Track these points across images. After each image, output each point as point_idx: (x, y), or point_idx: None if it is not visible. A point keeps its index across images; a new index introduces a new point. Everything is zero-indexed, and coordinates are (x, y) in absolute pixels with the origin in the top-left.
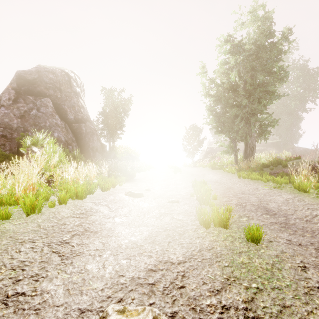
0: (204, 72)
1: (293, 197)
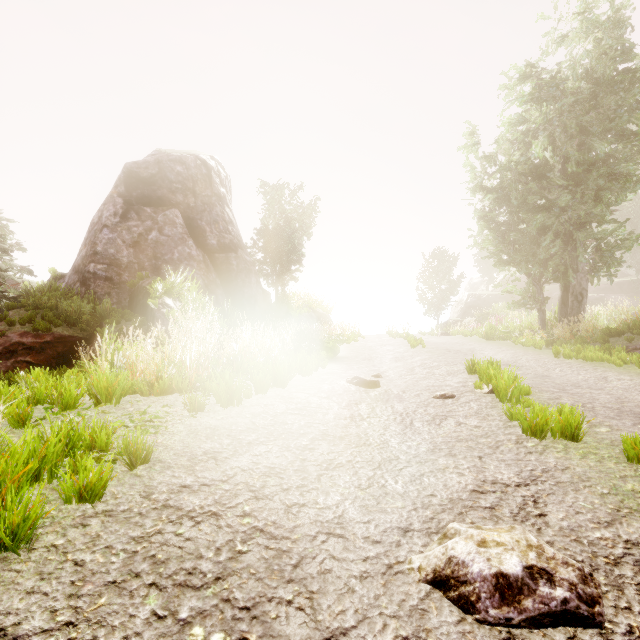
0: (473, 143)
1: None
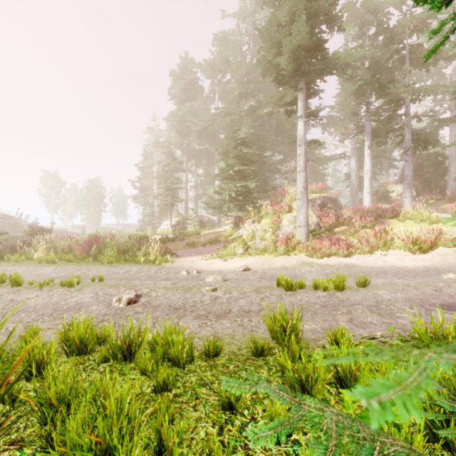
0: None
1: (55, 267)
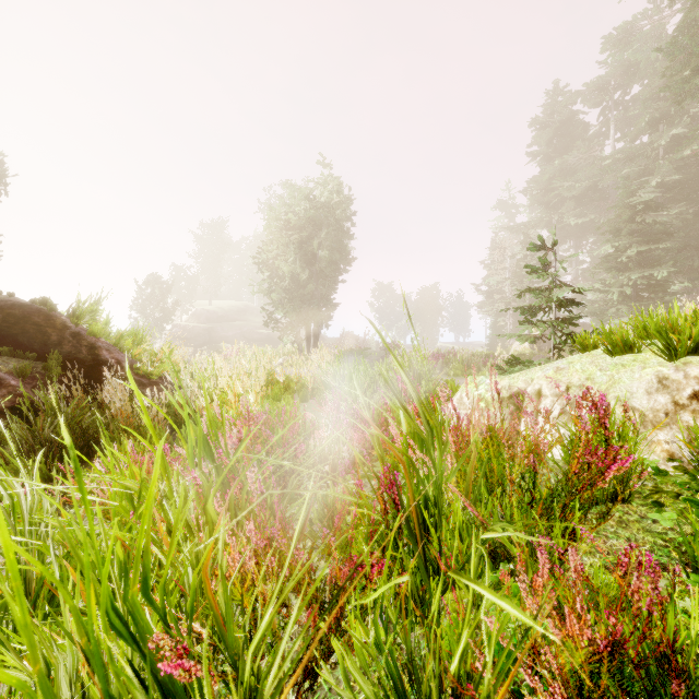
0: (279, 226)
1: None
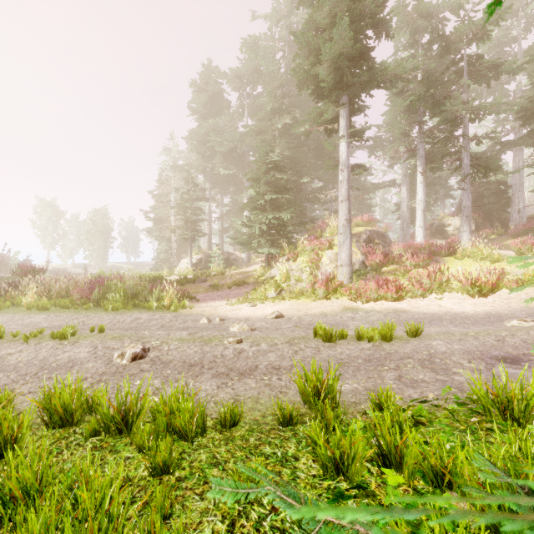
0: None
1: (47, 315)
